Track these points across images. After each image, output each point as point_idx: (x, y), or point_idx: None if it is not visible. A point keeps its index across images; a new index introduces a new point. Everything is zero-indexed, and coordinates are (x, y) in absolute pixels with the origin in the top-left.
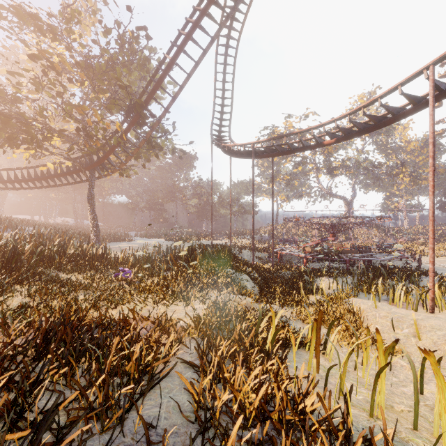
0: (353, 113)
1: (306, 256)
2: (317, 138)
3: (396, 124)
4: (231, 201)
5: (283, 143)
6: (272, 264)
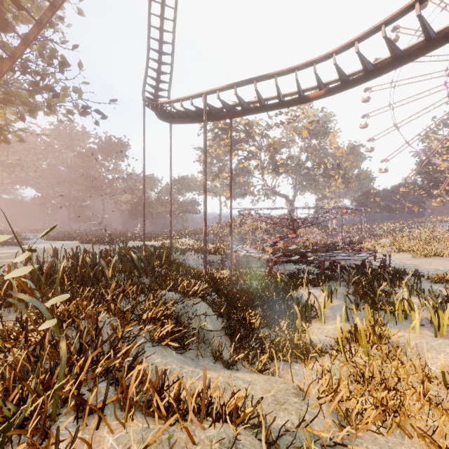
0: (364, 38)
1: (272, 257)
2: (300, 87)
3: (330, 129)
4: (171, 188)
5: (247, 102)
6: (231, 271)
